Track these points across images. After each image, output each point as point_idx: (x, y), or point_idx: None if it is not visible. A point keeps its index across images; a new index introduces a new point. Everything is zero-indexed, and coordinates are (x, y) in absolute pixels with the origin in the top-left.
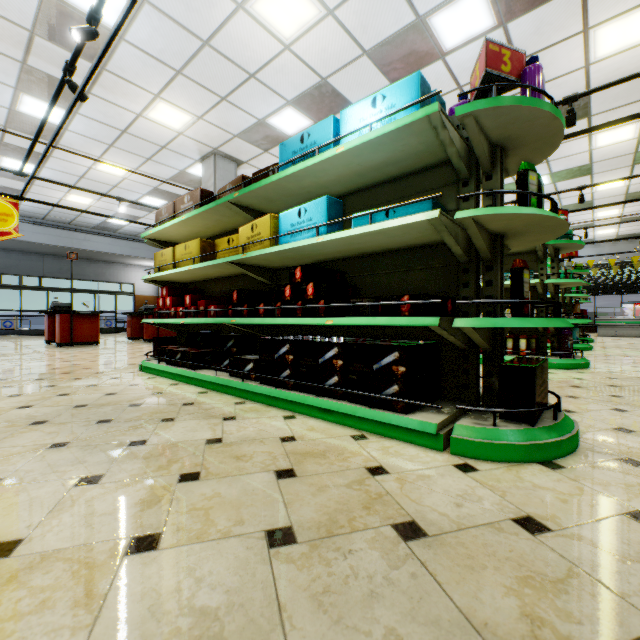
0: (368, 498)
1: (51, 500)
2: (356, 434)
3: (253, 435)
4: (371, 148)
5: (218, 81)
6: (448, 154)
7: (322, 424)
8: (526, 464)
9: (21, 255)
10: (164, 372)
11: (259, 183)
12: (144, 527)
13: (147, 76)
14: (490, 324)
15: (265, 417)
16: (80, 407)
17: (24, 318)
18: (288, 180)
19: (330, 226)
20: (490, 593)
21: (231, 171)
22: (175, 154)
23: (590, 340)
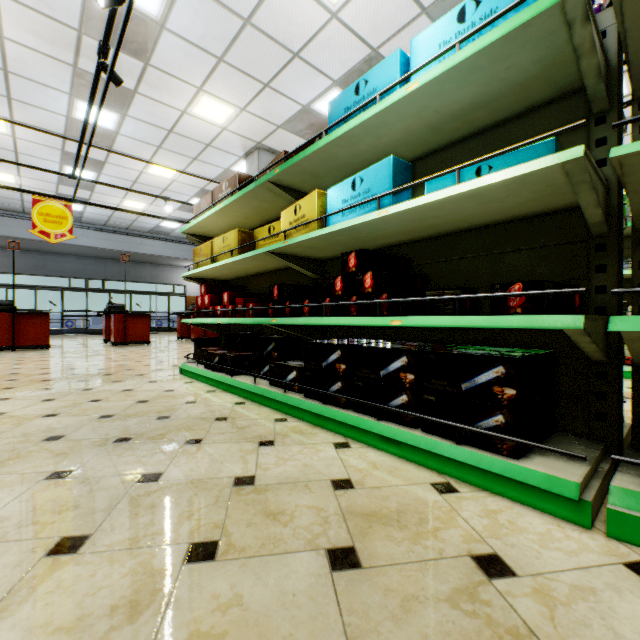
0: None
1: (2, 584)
2: (438, 481)
3: (295, 474)
4: (457, 79)
5: (260, 65)
6: (581, 71)
7: (386, 460)
8: None
9: (87, 260)
10: (202, 376)
11: (303, 152)
12: None
13: (189, 68)
14: None
15: (311, 443)
16: (105, 418)
17: (94, 318)
18: (339, 144)
19: (395, 196)
20: None
21: None
22: (220, 152)
23: None
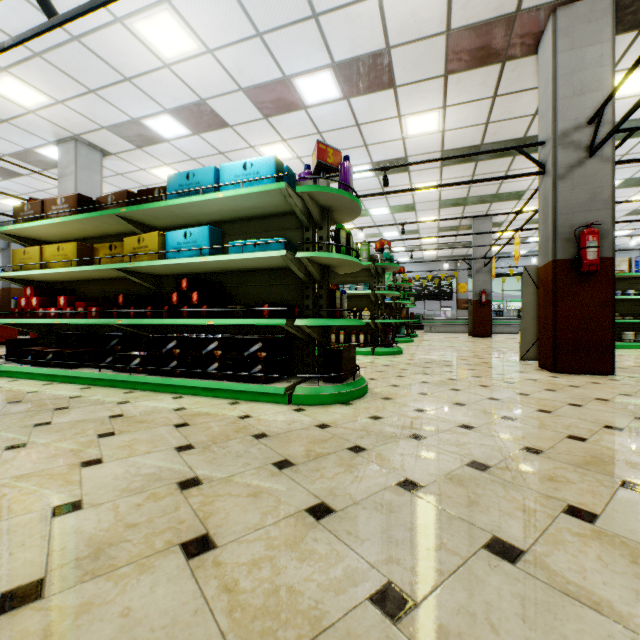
0: (238, 428)
1: None
2: (232, 402)
3: (150, 410)
4: (243, 198)
5: (87, 74)
6: (295, 211)
7: (206, 399)
8: (334, 405)
9: None
10: (30, 374)
11: (148, 205)
12: (87, 457)
13: None
14: (315, 323)
15: (157, 399)
16: None
17: None
18: (175, 207)
19: (212, 249)
20: (294, 447)
21: (96, 161)
22: (21, 130)
23: (416, 335)
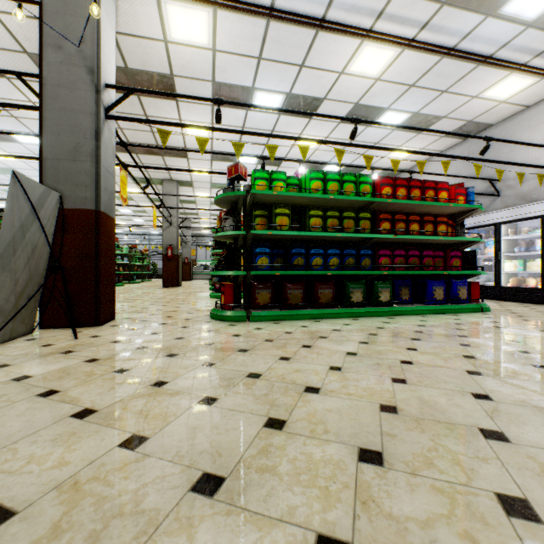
0: None
1: None
2: None
3: None
4: None
5: None
6: None
7: None
8: None
9: None
10: None
11: None
12: None
13: None
14: None
15: None
16: None
17: None
18: None
19: None
20: None
21: None
22: None
23: (150, 280)
